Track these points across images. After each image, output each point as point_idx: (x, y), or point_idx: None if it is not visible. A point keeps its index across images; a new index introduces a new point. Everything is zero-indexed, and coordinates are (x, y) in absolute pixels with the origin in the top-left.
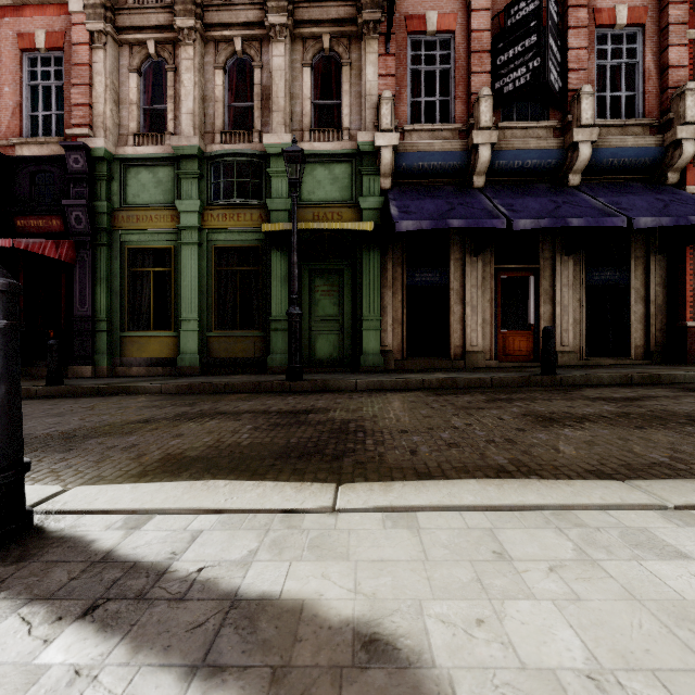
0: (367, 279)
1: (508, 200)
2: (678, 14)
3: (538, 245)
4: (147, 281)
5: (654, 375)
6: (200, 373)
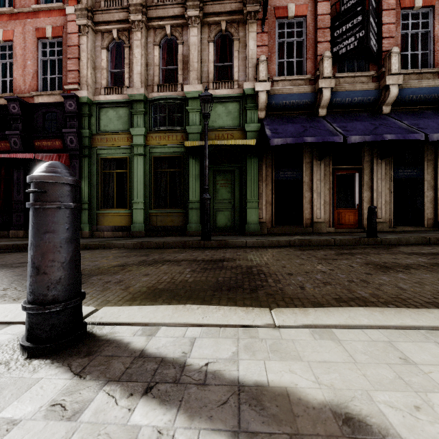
0: (250, 176)
1: (343, 124)
2: None
3: (361, 153)
4: (112, 178)
5: None
6: (145, 235)
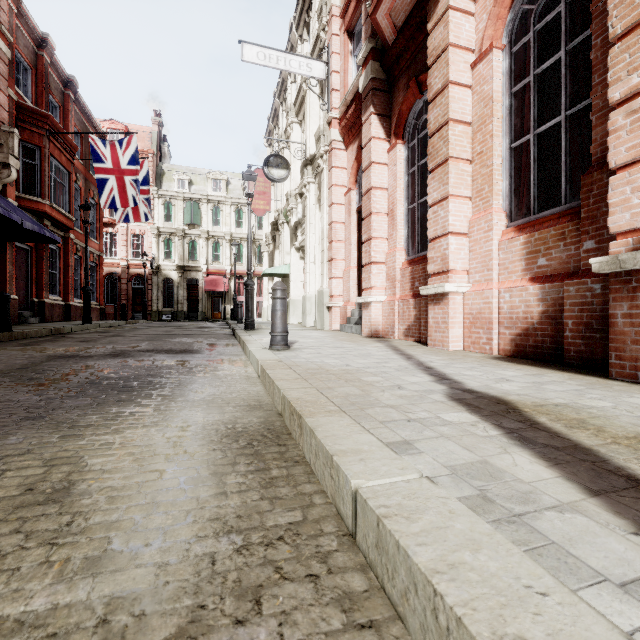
0: None
1: None
2: (4, 70)
3: None
4: None
5: (59, 328)
6: None
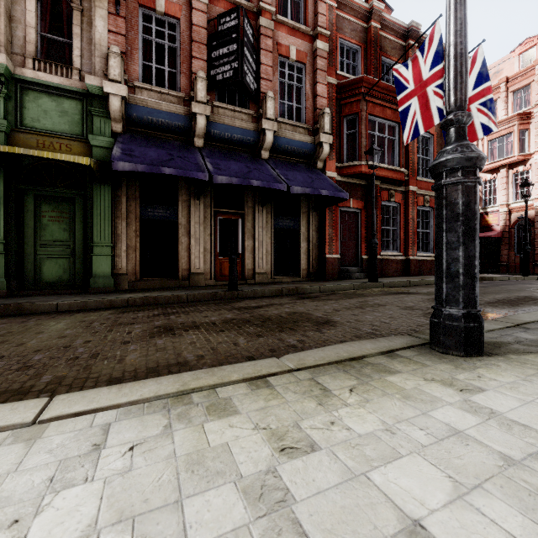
0: (98, 209)
1: (217, 160)
2: (322, 64)
3: (244, 197)
4: None
5: (295, 288)
6: None
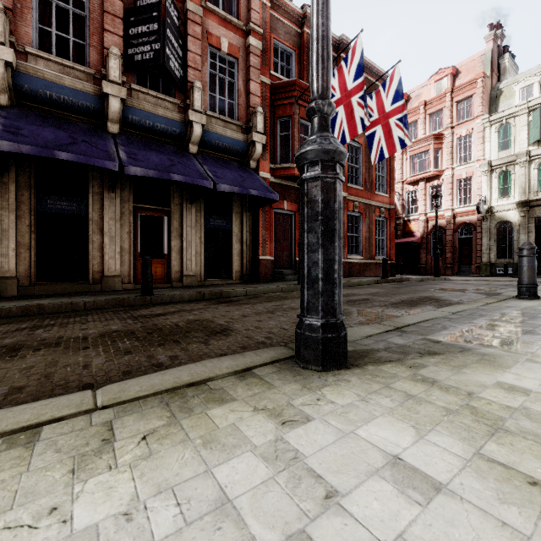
0: None
1: (134, 149)
2: (255, 62)
3: (170, 193)
4: None
5: (218, 292)
6: None
